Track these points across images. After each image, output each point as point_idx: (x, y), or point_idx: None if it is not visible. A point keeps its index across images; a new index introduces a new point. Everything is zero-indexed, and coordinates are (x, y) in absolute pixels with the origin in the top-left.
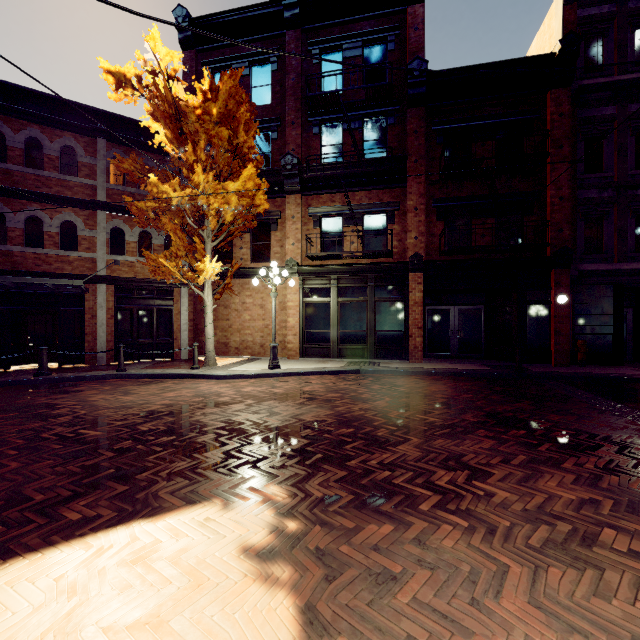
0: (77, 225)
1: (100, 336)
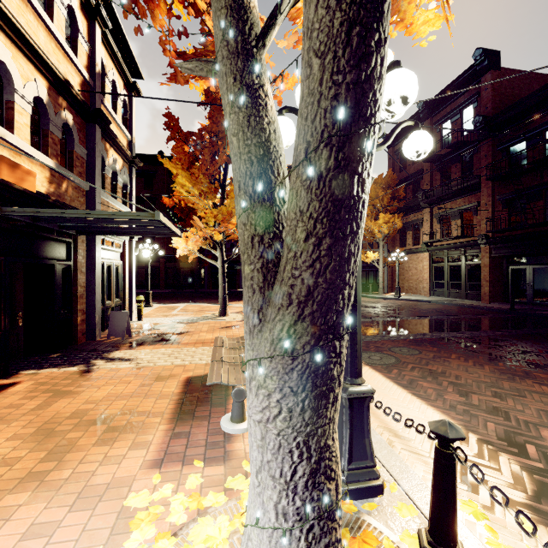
0: None
1: None
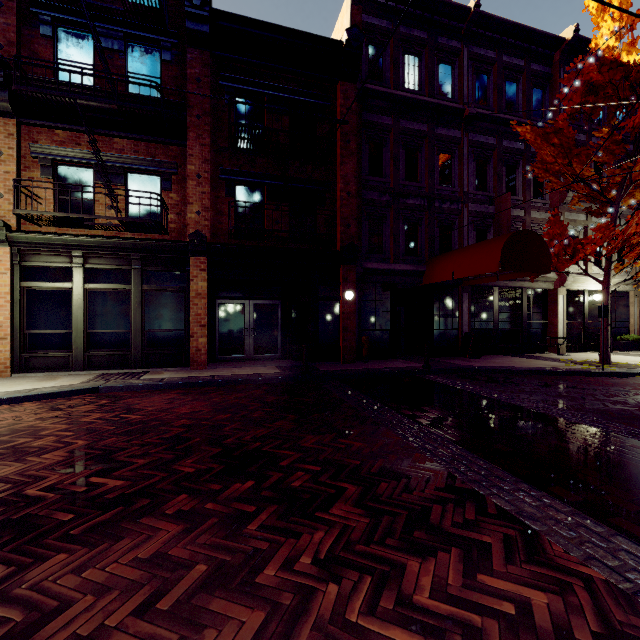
0: None
1: None
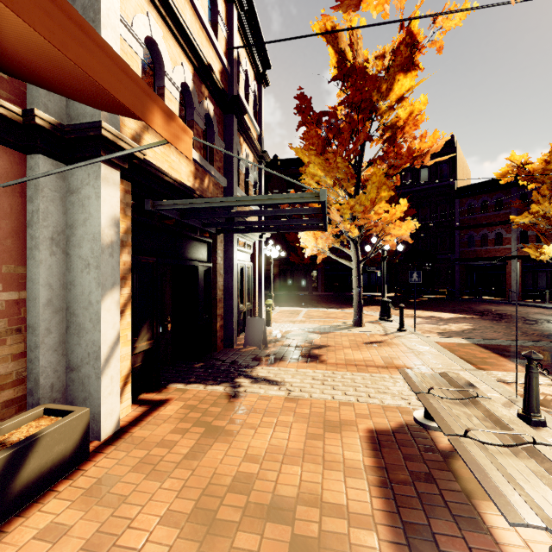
0: (502, 233)
1: (513, 286)
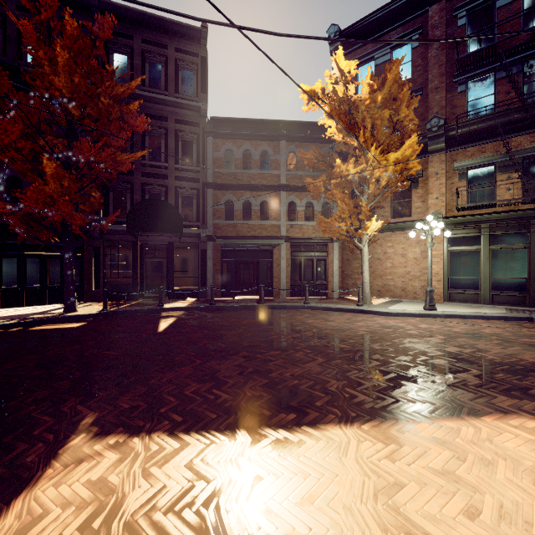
0: (269, 203)
1: (282, 278)
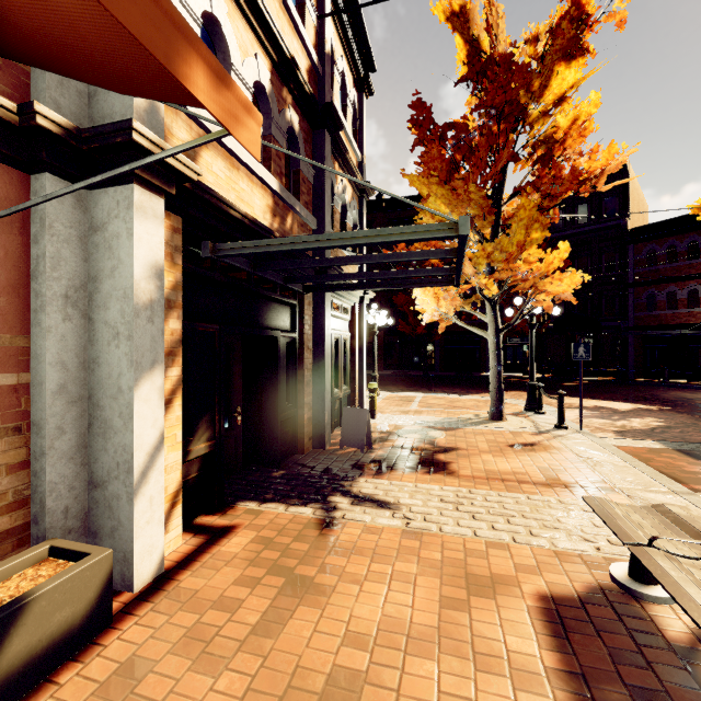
0: (698, 290)
1: None
